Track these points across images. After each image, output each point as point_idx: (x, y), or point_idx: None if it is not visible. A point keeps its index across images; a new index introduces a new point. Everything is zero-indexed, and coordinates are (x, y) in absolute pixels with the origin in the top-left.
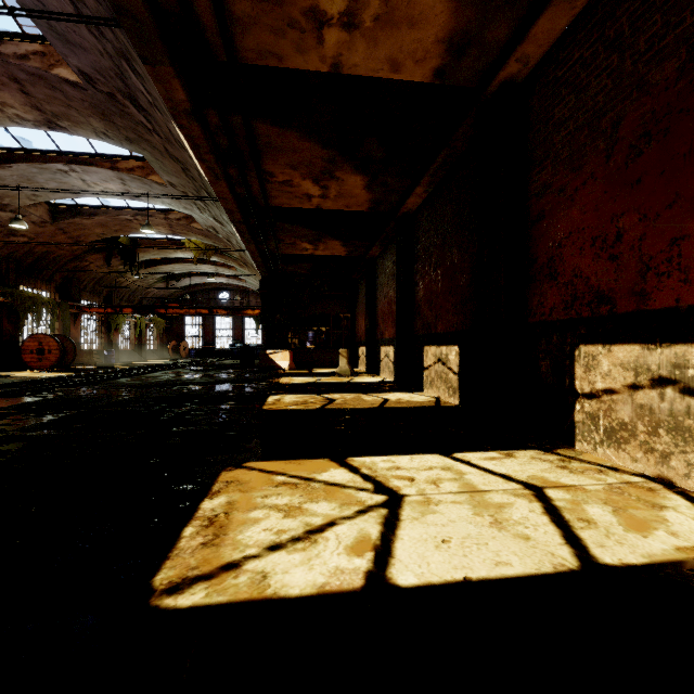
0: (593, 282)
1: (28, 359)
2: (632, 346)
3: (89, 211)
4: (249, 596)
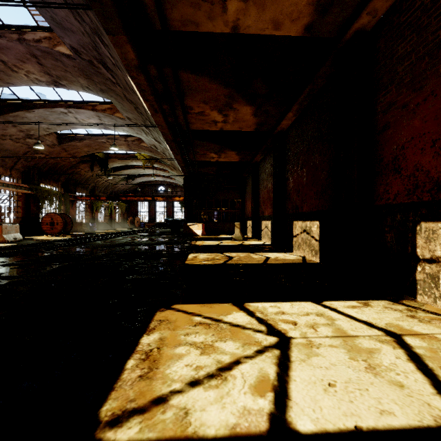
0: (433, 174)
1: (45, 228)
2: None
3: (80, 138)
4: (174, 434)
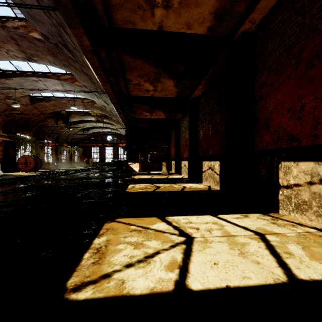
0: (288, 130)
1: (20, 167)
2: (309, 162)
3: (47, 99)
4: (115, 294)
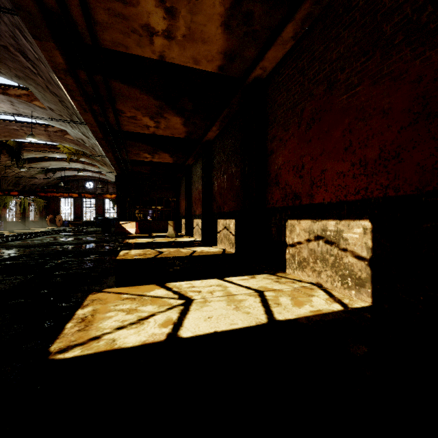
0: (293, 188)
1: None
2: (308, 220)
3: None
4: (105, 349)
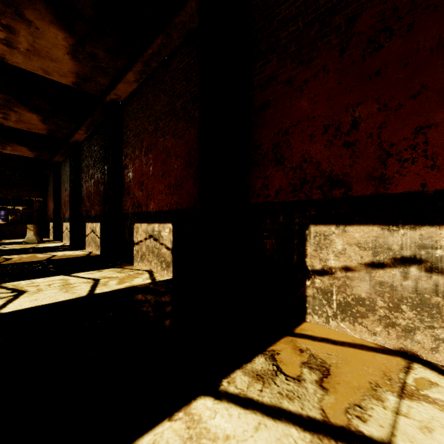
0: (138, 198)
1: None
2: (145, 224)
3: None
4: None
